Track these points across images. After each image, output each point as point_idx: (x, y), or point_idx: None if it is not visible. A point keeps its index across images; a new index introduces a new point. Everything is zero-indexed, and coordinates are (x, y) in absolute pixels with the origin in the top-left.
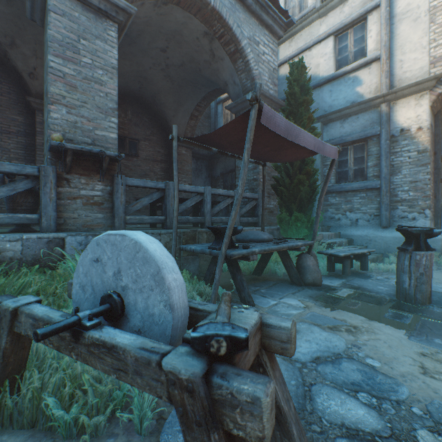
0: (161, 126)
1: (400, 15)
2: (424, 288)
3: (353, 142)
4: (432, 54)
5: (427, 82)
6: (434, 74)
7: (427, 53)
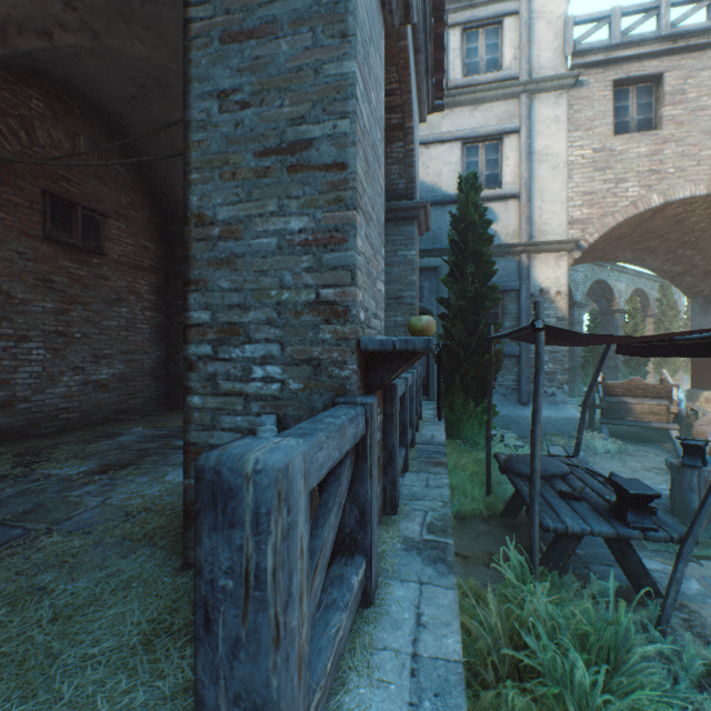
0: (150, 191)
1: (539, 155)
2: None
3: None
4: (570, 214)
5: (568, 244)
6: (571, 237)
7: (565, 210)
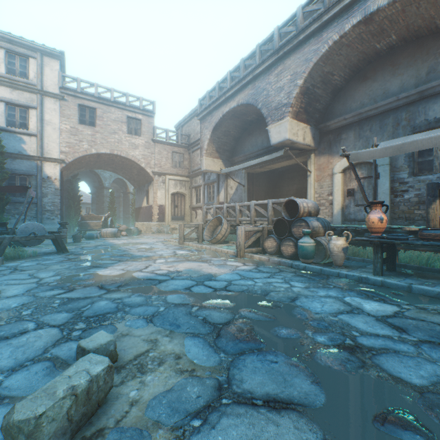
0: None
1: (48, 122)
2: (66, 239)
3: (21, 175)
4: (62, 149)
5: (60, 160)
6: (62, 158)
7: (59, 147)
